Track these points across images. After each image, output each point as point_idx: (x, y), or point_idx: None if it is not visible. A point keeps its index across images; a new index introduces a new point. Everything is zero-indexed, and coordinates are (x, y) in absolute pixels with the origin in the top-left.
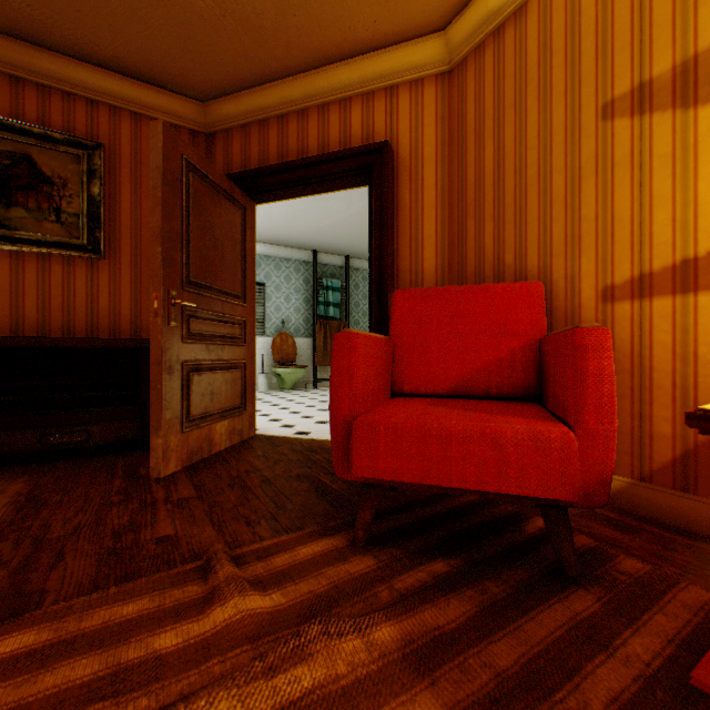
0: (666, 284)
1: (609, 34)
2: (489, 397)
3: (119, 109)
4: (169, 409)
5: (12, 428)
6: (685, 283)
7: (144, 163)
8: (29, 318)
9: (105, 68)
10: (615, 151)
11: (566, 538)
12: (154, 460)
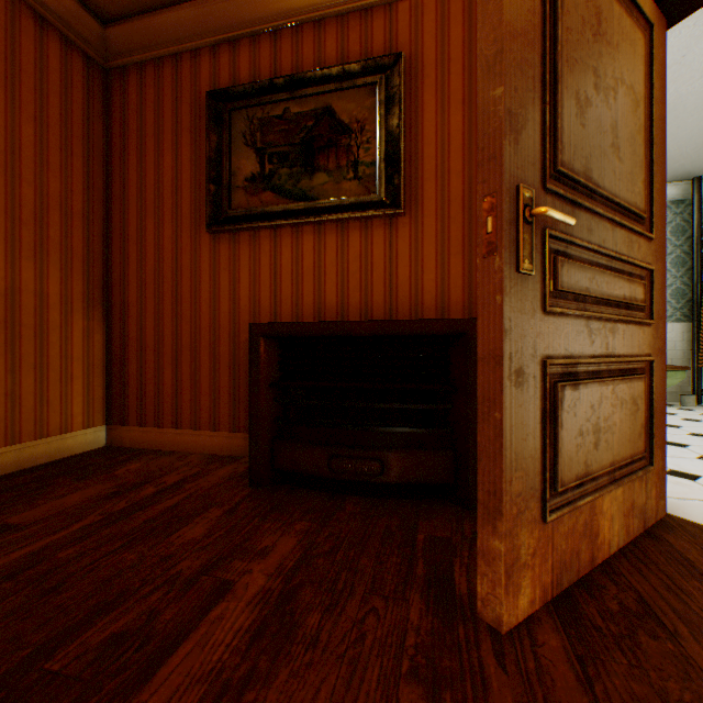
0: None
1: None
2: None
3: None
4: (514, 470)
5: (302, 441)
6: None
7: (452, 61)
8: (328, 304)
9: None
10: None
11: None
12: (483, 582)
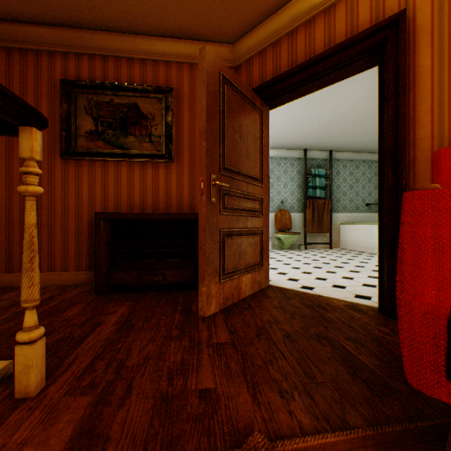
0: None
1: None
2: None
3: (181, 64)
4: (210, 265)
5: (125, 269)
6: None
7: (196, 96)
8: (136, 202)
9: (174, 38)
10: None
11: None
12: (200, 303)
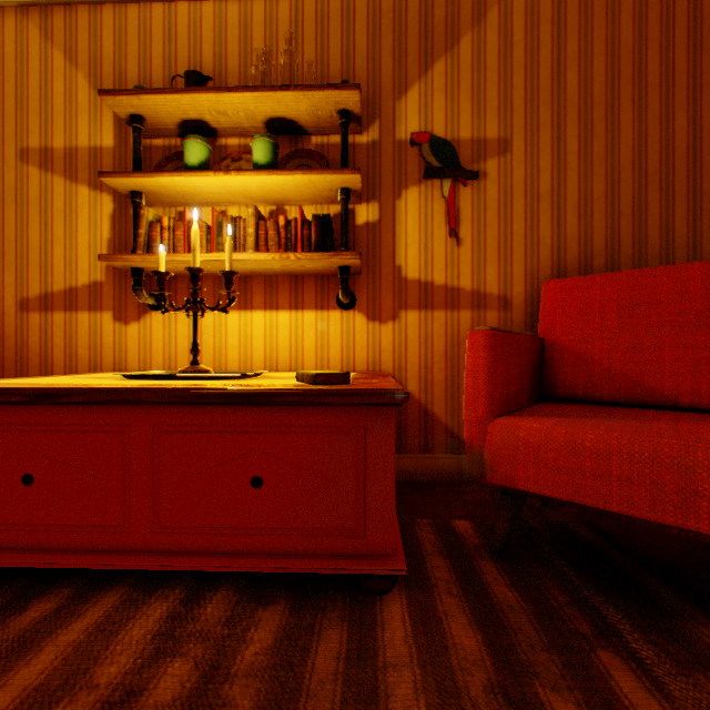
0: (63, 303)
1: (28, 94)
2: None
3: None
4: None
5: None
6: (73, 304)
7: None
8: None
9: None
10: (31, 191)
11: None
12: None
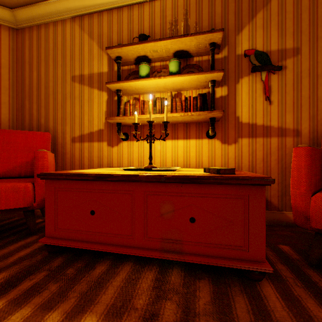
0: (87, 139)
1: (74, 54)
2: (22, 177)
3: None
4: None
5: None
6: (91, 139)
7: None
8: None
9: None
10: (76, 93)
11: (32, 220)
12: None
